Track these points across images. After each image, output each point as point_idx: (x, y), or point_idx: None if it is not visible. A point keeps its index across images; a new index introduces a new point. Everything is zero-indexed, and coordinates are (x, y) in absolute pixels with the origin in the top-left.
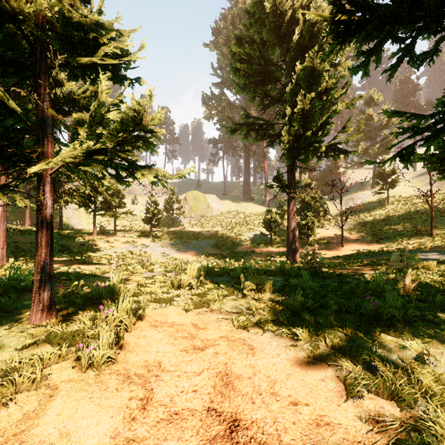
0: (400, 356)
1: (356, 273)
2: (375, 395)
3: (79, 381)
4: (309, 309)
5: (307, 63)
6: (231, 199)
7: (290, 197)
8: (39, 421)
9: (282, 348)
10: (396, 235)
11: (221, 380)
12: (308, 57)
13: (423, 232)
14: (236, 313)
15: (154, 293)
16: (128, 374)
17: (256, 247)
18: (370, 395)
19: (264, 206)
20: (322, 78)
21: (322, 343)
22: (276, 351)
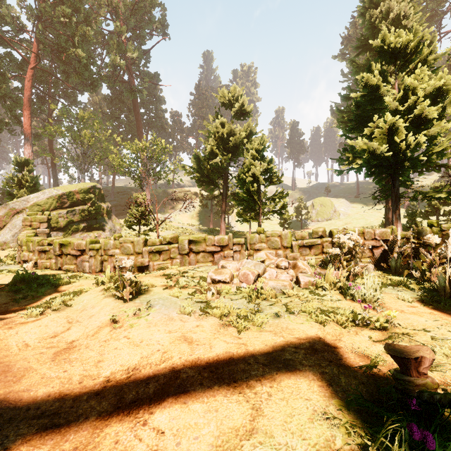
0: None
1: None
2: None
3: None
4: None
5: None
6: (364, 201)
7: (386, 207)
8: None
9: None
10: None
11: None
12: None
13: None
14: None
15: None
16: None
17: None
18: None
19: (402, 208)
20: None
21: None
22: None
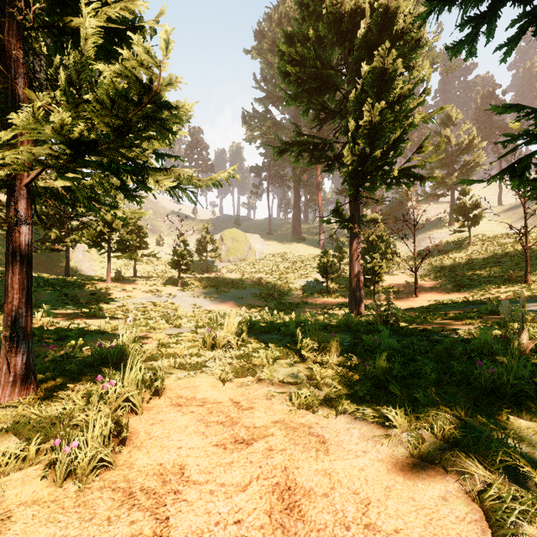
0: None
1: (445, 329)
2: None
3: (49, 503)
4: (397, 379)
5: (376, 64)
6: (278, 239)
7: (353, 234)
8: None
9: (369, 441)
10: (482, 282)
11: (280, 500)
12: (377, 56)
13: (516, 278)
14: (293, 385)
15: (180, 355)
16: (131, 489)
17: (310, 298)
18: None
19: (318, 247)
20: (395, 84)
21: (427, 432)
22: (360, 446)
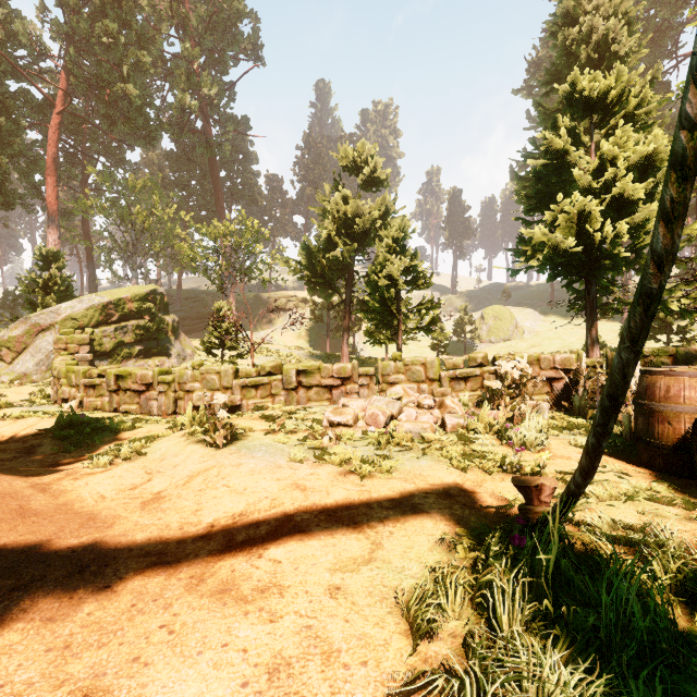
0: None
1: None
2: None
3: None
4: None
5: None
6: (561, 312)
7: None
8: None
9: None
10: None
11: None
12: None
13: None
14: None
15: None
16: None
17: None
18: None
19: (619, 322)
20: None
21: None
22: None
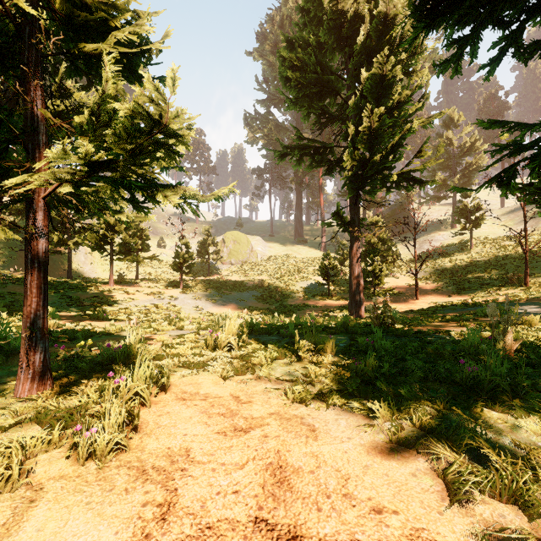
0: (516, 440)
1: (439, 330)
2: (490, 497)
3: (74, 478)
4: (385, 376)
5: (375, 70)
6: (280, 241)
7: (353, 238)
8: (9, 540)
9: (354, 429)
10: (482, 284)
11: (272, 476)
12: (376, 62)
13: (516, 281)
14: (289, 382)
15: (183, 355)
16: (144, 467)
17: (311, 300)
18: (486, 499)
19: (320, 250)
20: (394, 90)
21: (407, 422)
22: (346, 433)
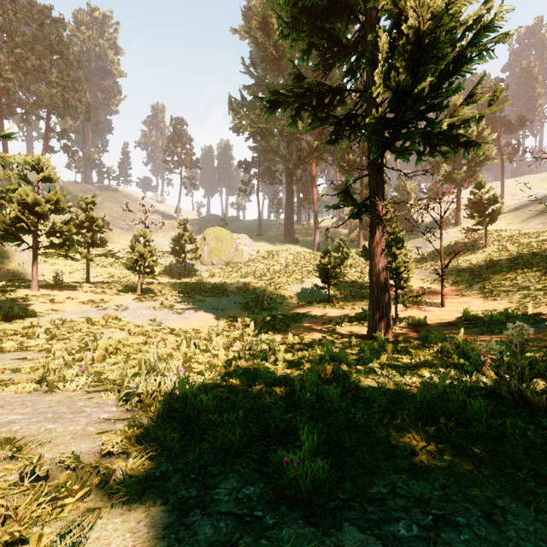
0: None
1: None
2: None
3: None
4: None
5: None
6: (269, 240)
7: (375, 220)
8: None
9: None
10: (521, 288)
11: None
12: None
13: None
14: None
15: None
16: None
17: (308, 308)
18: None
19: (313, 249)
20: None
21: None
22: None
